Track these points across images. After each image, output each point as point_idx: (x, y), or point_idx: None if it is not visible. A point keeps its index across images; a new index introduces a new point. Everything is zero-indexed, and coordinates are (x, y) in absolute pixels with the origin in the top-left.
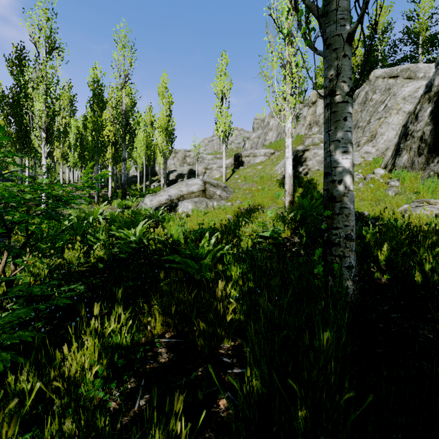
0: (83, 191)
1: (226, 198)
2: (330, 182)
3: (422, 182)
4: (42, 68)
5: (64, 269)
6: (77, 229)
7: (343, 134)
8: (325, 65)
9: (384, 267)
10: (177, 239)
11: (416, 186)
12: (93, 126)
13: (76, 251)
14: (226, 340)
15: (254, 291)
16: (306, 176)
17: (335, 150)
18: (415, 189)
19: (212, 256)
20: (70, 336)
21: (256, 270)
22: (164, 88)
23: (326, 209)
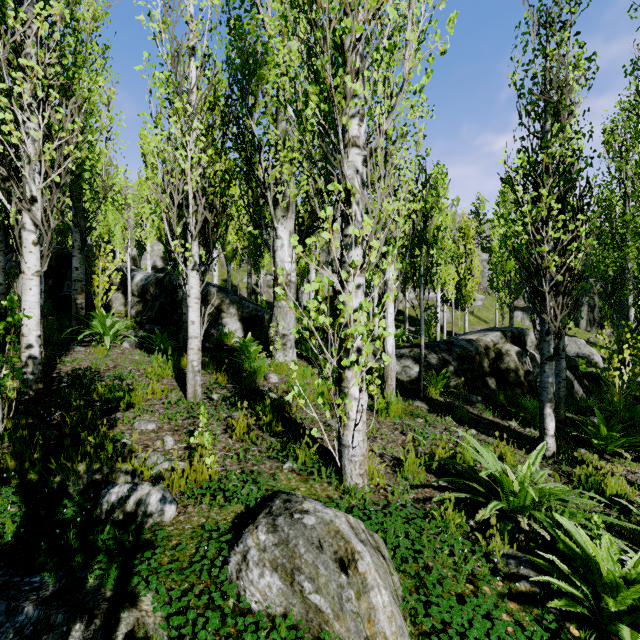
0: None
1: None
2: None
3: None
4: None
5: None
6: None
7: None
8: None
9: None
10: None
11: None
12: None
13: None
14: None
15: None
16: None
17: None
18: None
19: None
20: None
21: None
22: None
23: None
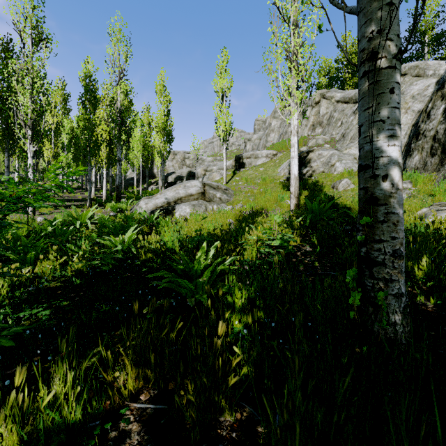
0: (77, 193)
1: (226, 201)
2: (370, 178)
3: (437, 184)
4: (28, 60)
5: (34, 285)
6: (61, 235)
7: (389, 112)
8: (361, 20)
9: (424, 286)
10: (171, 247)
11: (431, 189)
12: (85, 124)
13: (52, 262)
14: (229, 411)
15: (265, 322)
16: (311, 178)
17: (378, 134)
18: (429, 192)
19: (211, 271)
20: (7, 394)
21: (267, 295)
22: (162, 86)
23: (363, 215)
